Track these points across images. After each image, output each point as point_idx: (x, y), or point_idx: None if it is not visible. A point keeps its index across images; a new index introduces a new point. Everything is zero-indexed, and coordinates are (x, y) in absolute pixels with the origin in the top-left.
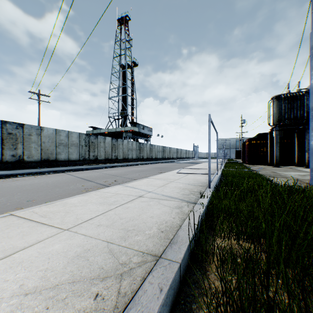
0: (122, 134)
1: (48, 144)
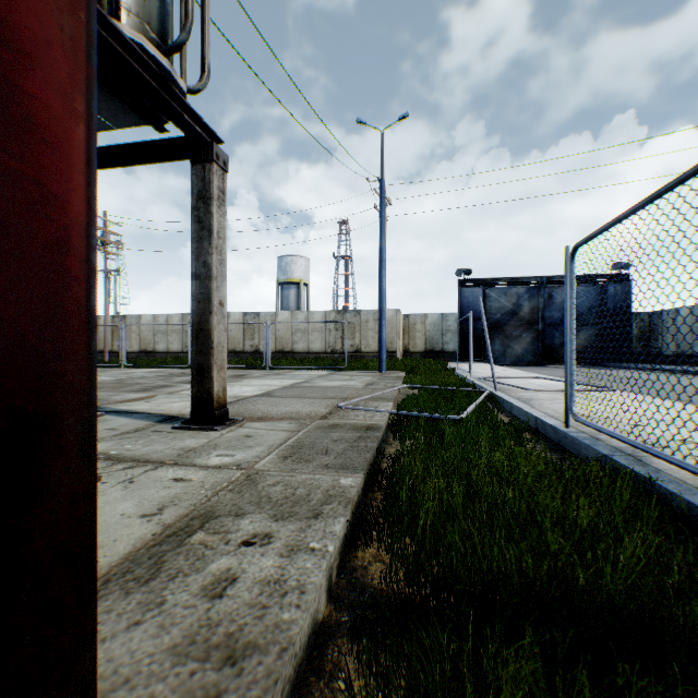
0: None
1: None
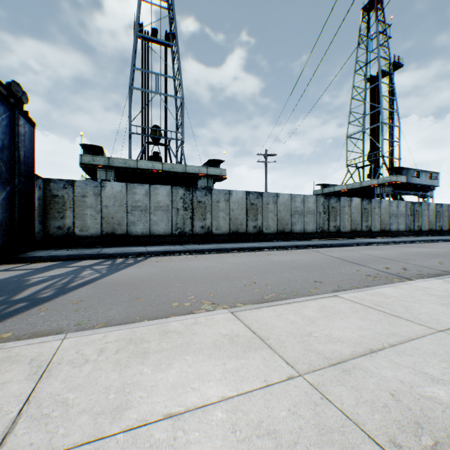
0: (372, 190)
1: (283, 212)
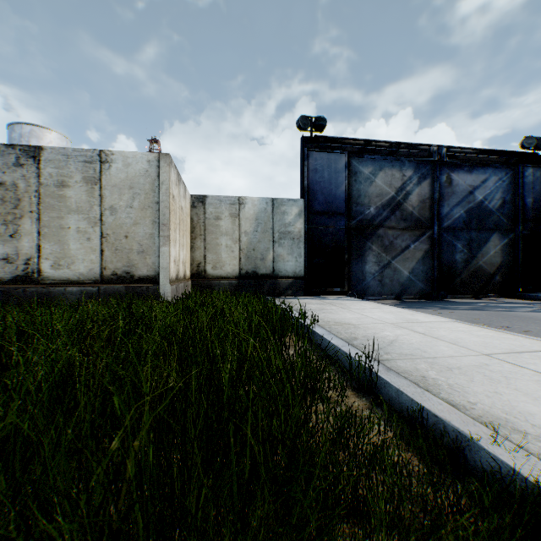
0: None
1: None
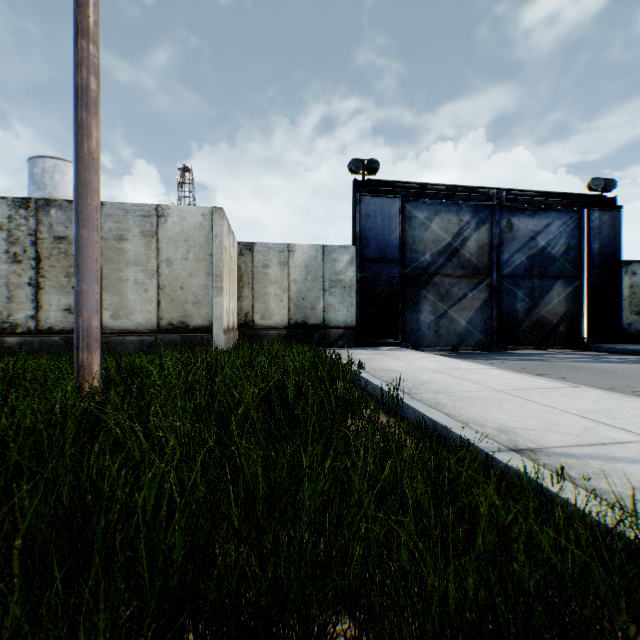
0: None
1: None
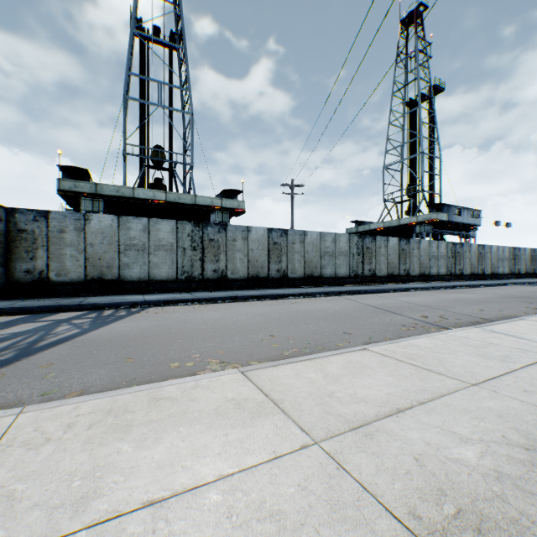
0: (411, 228)
1: (311, 254)
